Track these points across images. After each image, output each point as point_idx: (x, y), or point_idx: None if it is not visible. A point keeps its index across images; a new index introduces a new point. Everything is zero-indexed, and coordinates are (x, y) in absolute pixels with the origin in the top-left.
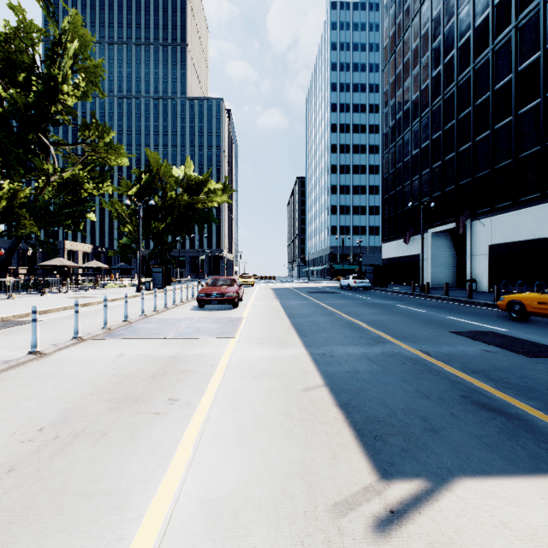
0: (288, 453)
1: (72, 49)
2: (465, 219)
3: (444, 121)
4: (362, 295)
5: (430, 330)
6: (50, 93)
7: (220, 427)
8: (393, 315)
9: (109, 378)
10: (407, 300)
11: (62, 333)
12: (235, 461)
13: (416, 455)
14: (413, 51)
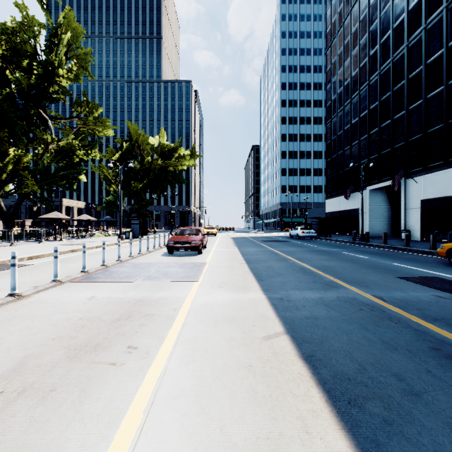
0: (252, 422)
1: (66, 39)
2: (400, 177)
3: (381, 93)
4: (310, 243)
5: (378, 275)
6: (49, 76)
7: (177, 384)
8: (340, 261)
9: (74, 322)
10: (350, 248)
11: (46, 276)
12: (190, 434)
13: (403, 429)
14: (352, 35)
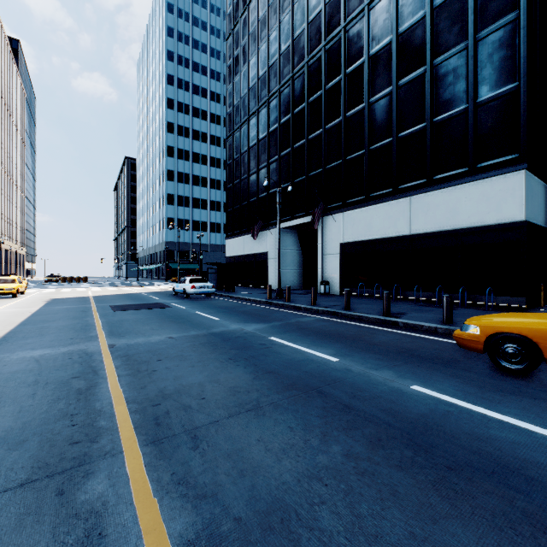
0: None
1: None
2: (320, 212)
3: (294, 103)
4: (204, 310)
5: None
6: None
7: None
8: (297, 406)
9: None
10: (274, 319)
11: None
12: None
13: None
14: (260, 22)
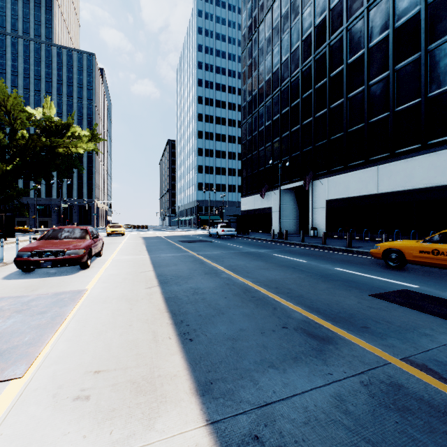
0: None
1: None
2: (310, 178)
3: (291, 99)
4: (233, 243)
5: (348, 294)
6: None
7: None
8: (283, 269)
9: None
10: (276, 248)
11: None
12: None
13: None
14: (266, 40)
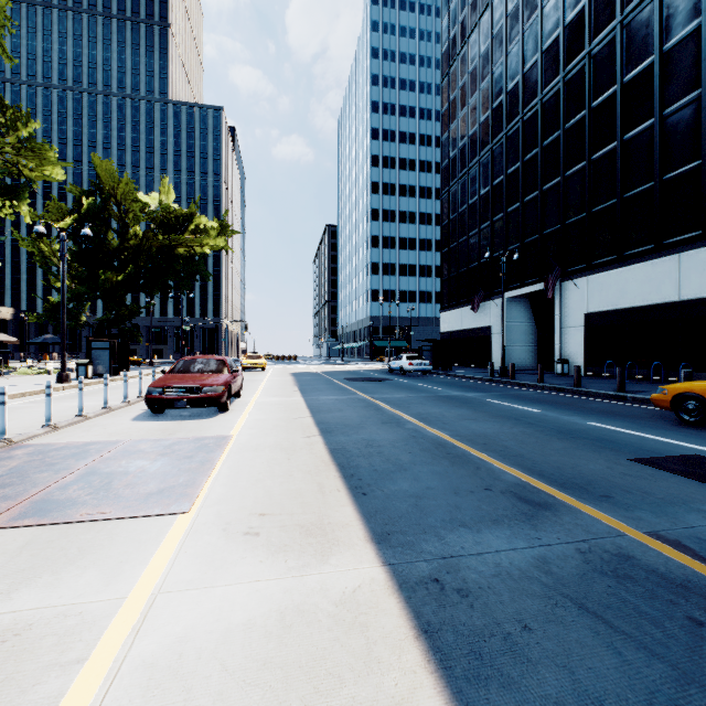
0: None
1: None
2: (555, 278)
3: (524, 149)
4: (425, 383)
5: (595, 456)
6: None
7: None
8: (499, 421)
9: None
10: (494, 391)
11: None
12: None
13: None
14: (481, 58)
